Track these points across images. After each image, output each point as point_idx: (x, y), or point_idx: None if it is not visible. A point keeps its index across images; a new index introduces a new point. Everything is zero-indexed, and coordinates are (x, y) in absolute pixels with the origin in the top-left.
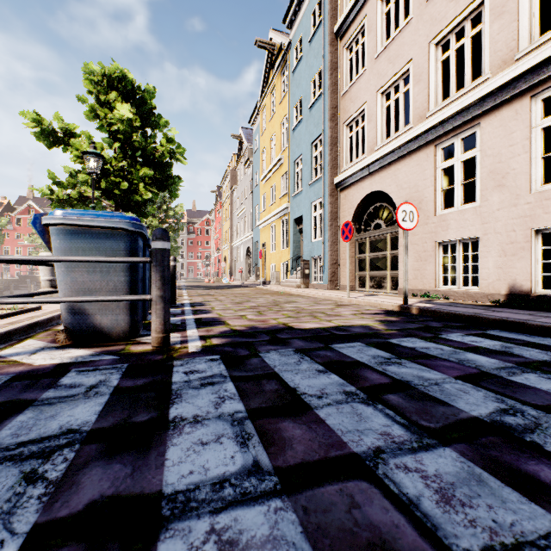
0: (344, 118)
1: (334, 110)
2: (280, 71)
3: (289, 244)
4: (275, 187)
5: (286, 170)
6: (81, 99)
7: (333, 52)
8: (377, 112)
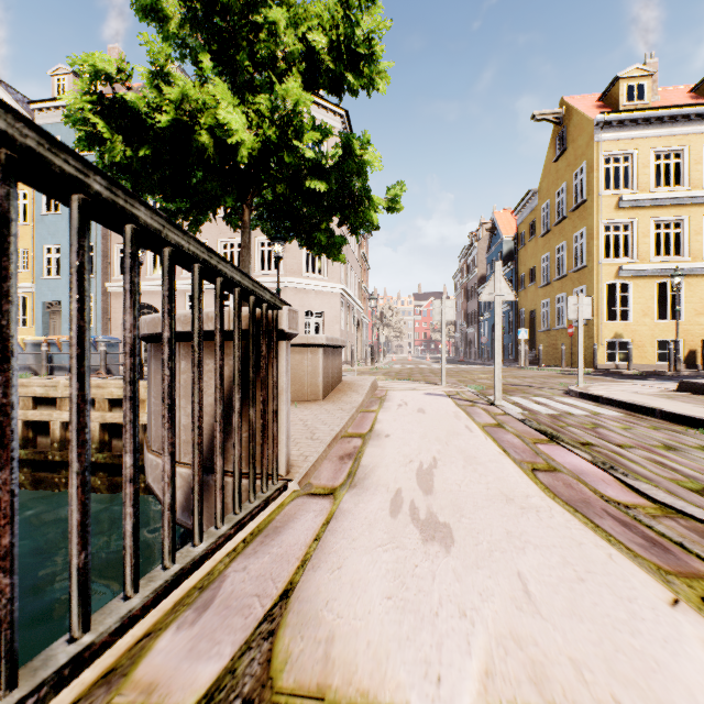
0: (116, 241)
1: (106, 231)
2: None
3: (34, 324)
4: None
5: (26, 247)
6: None
7: None
8: (148, 255)
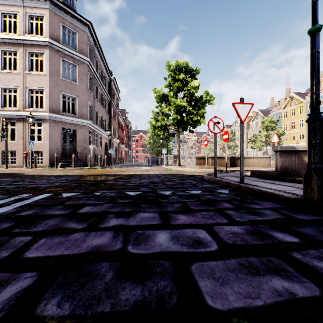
0: None
1: None
2: (298, 106)
3: None
4: (295, 137)
5: (302, 133)
6: (262, 124)
7: None
8: None
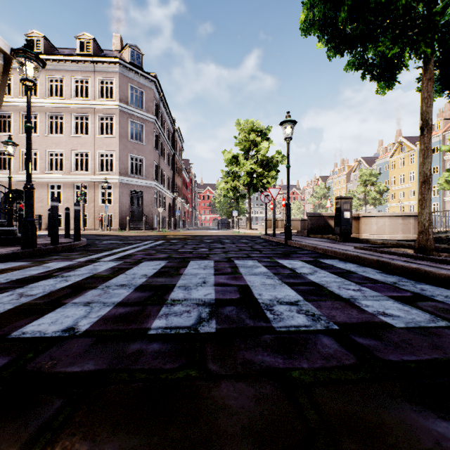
0: None
1: None
2: (408, 154)
3: None
4: (404, 193)
5: (413, 189)
6: (360, 178)
7: (443, 163)
8: None
